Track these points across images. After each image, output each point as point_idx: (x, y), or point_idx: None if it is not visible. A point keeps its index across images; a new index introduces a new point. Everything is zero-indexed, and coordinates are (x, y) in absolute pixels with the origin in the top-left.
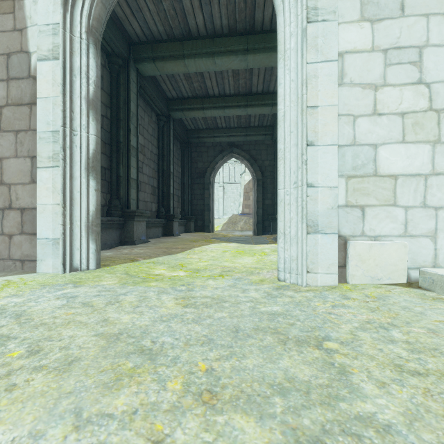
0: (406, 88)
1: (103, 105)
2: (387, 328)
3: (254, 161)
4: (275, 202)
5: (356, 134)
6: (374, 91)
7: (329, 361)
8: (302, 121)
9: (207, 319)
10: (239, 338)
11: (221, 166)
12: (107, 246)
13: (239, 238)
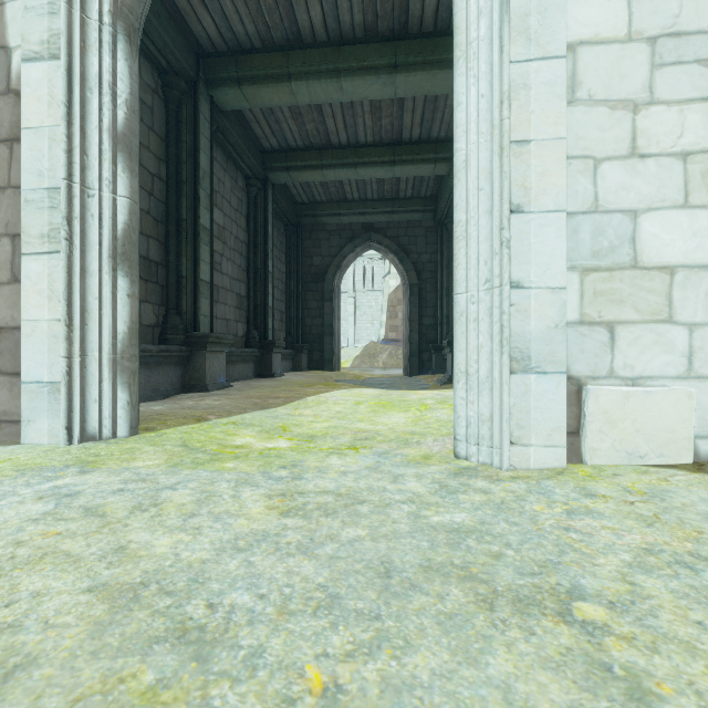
0: (690, 108)
1: (152, 156)
2: (693, 566)
3: (405, 255)
4: (440, 322)
5: (599, 192)
6: (632, 114)
7: (598, 660)
8: (500, 168)
9: (326, 544)
10: (394, 591)
11: (351, 265)
12: (159, 394)
13: (381, 381)
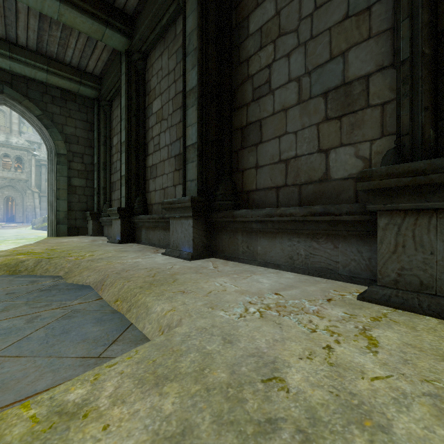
0: None
1: None
2: None
3: None
4: None
5: None
6: None
7: None
8: None
9: None
10: None
11: None
12: None
13: None
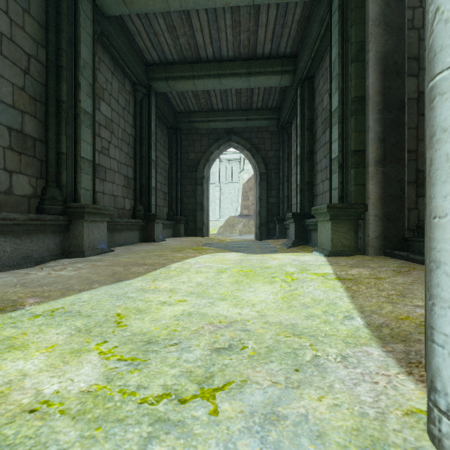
0: None
1: (28, 37)
2: None
3: (256, 152)
4: (282, 201)
5: None
6: None
7: None
8: None
9: None
10: None
11: (218, 165)
12: (31, 261)
13: (239, 244)
